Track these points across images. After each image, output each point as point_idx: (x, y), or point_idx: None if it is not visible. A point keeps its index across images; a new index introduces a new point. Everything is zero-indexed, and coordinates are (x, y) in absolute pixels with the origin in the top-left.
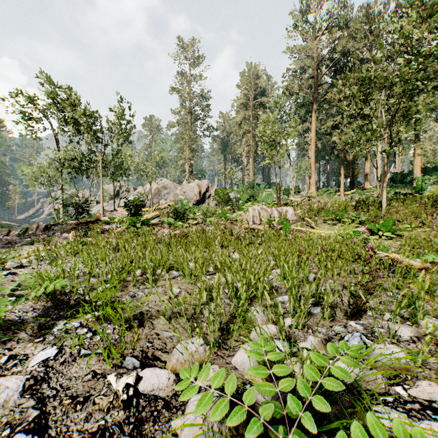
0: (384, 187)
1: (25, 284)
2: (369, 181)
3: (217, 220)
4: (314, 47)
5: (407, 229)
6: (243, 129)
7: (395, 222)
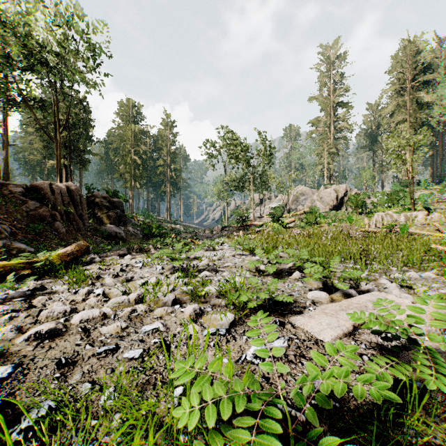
0: None
1: (246, 244)
2: None
3: (343, 224)
4: None
5: None
6: (394, 121)
7: None
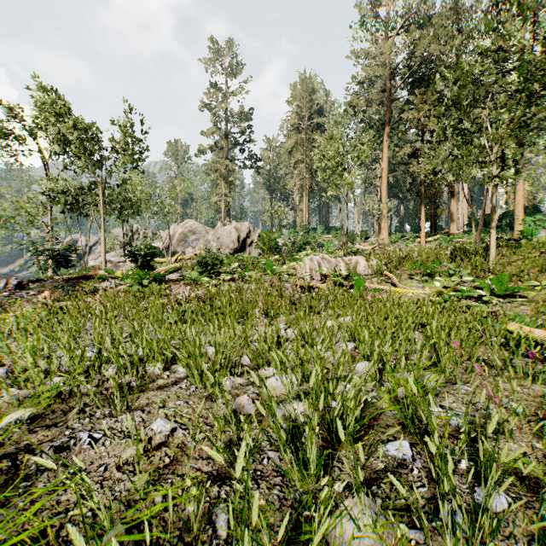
0: (493, 228)
1: None
2: (456, 225)
3: (260, 274)
4: (387, 51)
5: (534, 288)
6: (294, 158)
7: (511, 278)
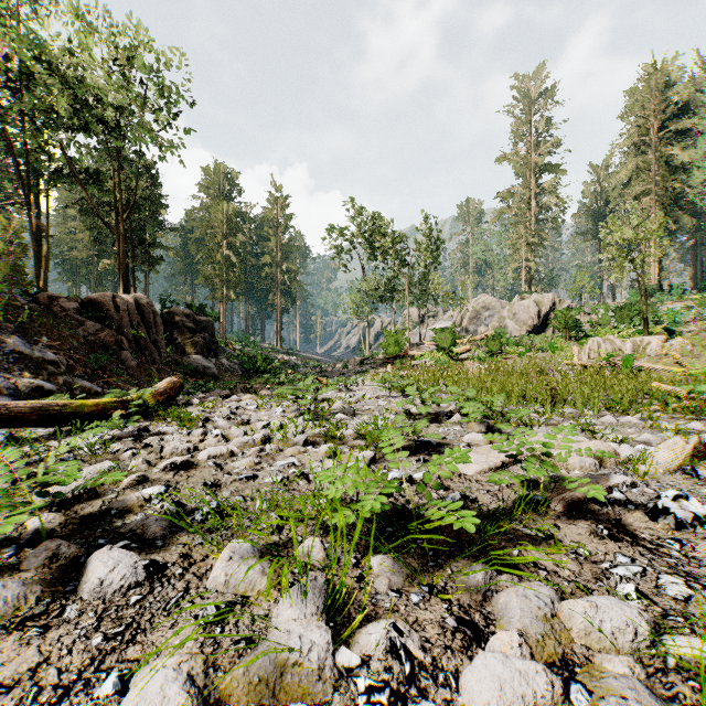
0: None
1: (394, 381)
2: None
3: (542, 354)
4: None
5: None
6: (631, 193)
7: None
